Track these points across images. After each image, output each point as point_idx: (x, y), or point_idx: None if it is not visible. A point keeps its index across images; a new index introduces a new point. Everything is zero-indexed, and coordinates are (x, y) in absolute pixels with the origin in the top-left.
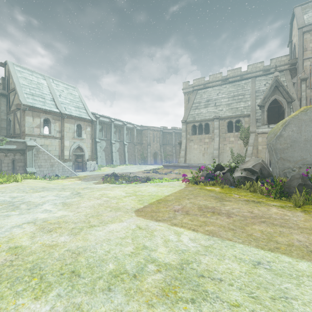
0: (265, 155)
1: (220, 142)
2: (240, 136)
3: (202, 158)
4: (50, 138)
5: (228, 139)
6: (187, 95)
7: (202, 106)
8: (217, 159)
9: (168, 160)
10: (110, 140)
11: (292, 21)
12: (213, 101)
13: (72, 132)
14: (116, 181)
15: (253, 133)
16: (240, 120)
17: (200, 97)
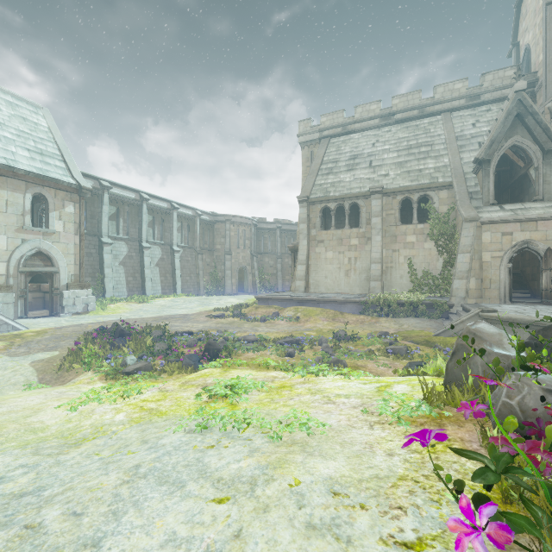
0: (501, 275)
1: (384, 244)
2: (430, 231)
3: (345, 280)
4: None
5: (402, 239)
6: (309, 149)
7: (342, 167)
8: (378, 284)
9: (268, 284)
10: (140, 240)
11: (521, 2)
12: (365, 158)
13: (16, 214)
14: (107, 354)
15: (472, 221)
16: (428, 197)
17: (336, 150)
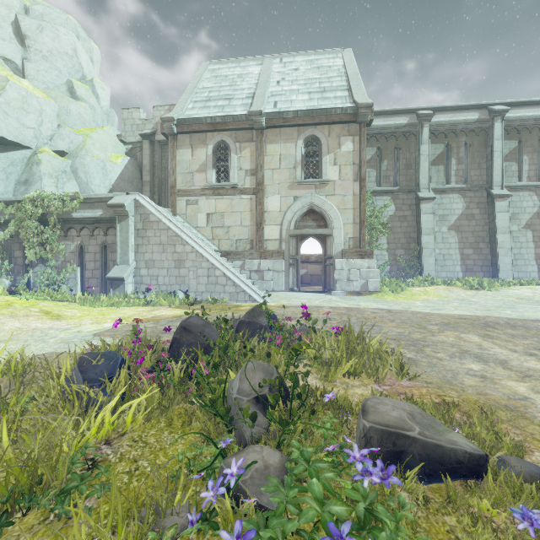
0: None
1: None
2: None
3: None
4: (228, 194)
5: None
6: None
7: None
8: None
9: None
10: (487, 186)
11: None
12: None
13: (289, 168)
14: None
15: None
16: None
17: None
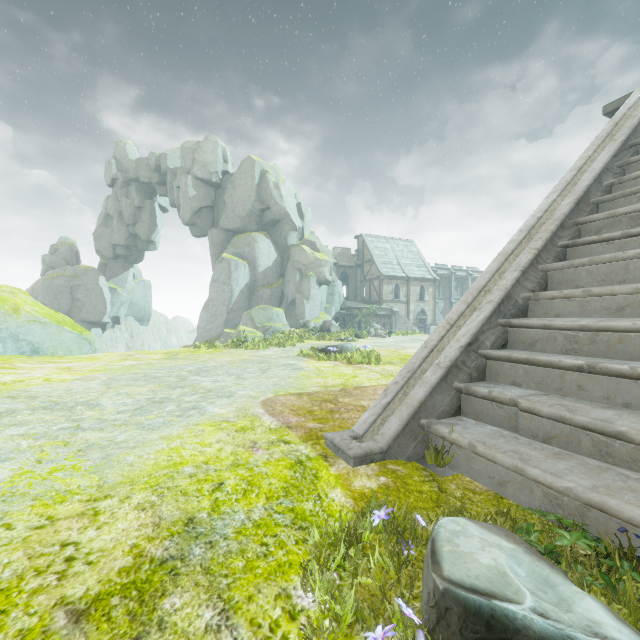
0: None
1: None
2: None
3: None
4: (399, 303)
5: None
6: None
7: None
8: None
9: None
10: (450, 298)
11: None
12: None
13: (416, 295)
14: None
15: None
16: None
17: None
